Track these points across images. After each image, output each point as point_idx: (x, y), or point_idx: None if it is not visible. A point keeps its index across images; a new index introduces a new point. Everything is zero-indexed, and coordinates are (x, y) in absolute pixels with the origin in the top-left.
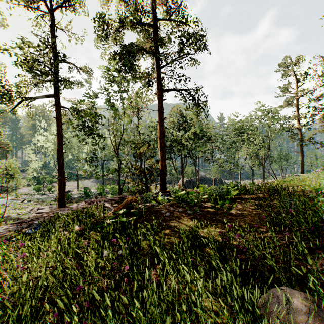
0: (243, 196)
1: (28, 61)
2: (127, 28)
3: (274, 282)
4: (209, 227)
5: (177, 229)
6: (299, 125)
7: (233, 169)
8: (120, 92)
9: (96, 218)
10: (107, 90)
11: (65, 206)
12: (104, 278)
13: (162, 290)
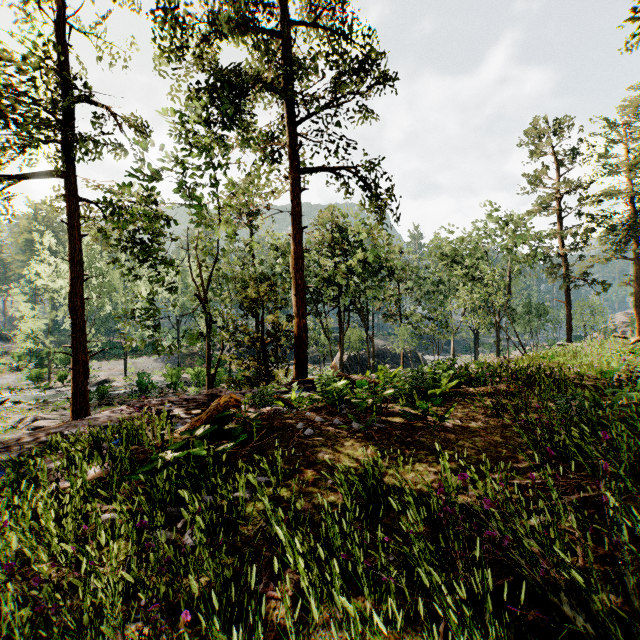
0: (466, 389)
1: None
2: (226, 37)
3: (585, 633)
4: (400, 462)
5: (329, 467)
6: (563, 250)
7: (439, 334)
8: (207, 167)
9: (146, 445)
10: (179, 162)
11: (88, 414)
12: (138, 618)
13: None
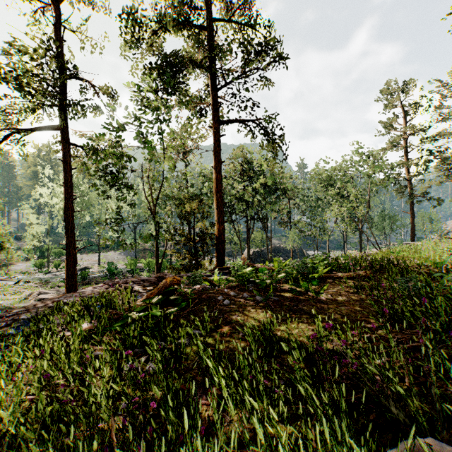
0: (336, 274)
1: (19, 74)
2: (169, 31)
3: (404, 424)
4: (289, 322)
5: (241, 325)
6: (409, 175)
7: (318, 236)
8: (156, 122)
9: (118, 309)
10: (138, 119)
11: (76, 290)
12: (120, 414)
13: (216, 434)
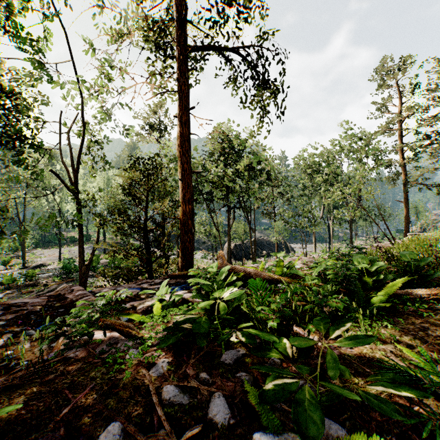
0: (407, 291)
1: None
2: None
3: None
4: None
5: None
6: (402, 161)
7: (307, 227)
8: None
9: None
10: None
11: None
12: None
13: None
